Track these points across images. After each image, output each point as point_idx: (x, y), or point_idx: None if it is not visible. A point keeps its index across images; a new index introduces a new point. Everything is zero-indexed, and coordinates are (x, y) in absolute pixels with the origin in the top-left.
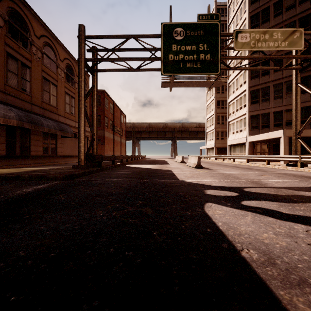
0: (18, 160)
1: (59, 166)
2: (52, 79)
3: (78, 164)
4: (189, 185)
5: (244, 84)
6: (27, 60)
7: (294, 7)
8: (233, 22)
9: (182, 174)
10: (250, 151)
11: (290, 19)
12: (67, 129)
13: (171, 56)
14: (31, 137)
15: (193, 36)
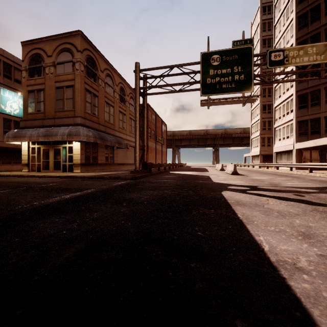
0: (91, 166)
1: (119, 172)
2: (111, 102)
3: (135, 170)
4: (219, 184)
5: (291, 88)
6: (96, 91)
7: None
8: (279, 22)
9: (217, 178)
10: (297, 159)
11: None
12: (122, 142)
13: (208, 79)
14: (98, 149)
15: (228, 60)
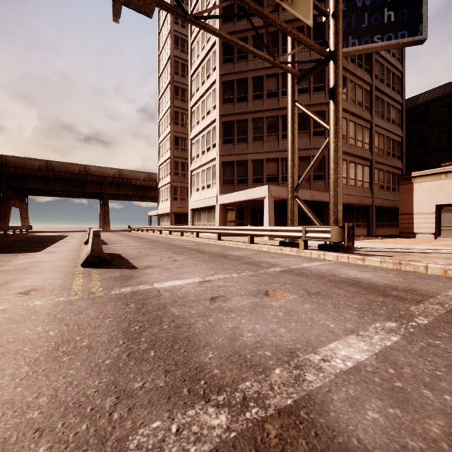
0: None
1: None
2: None
3: None
4: None
5: (214, 111)
6: None
7: (276, 10)
8: (198, 7)
9: None
10: (222, 220)
11: (272, 27)
12: None
13: None
14: None
15: None
